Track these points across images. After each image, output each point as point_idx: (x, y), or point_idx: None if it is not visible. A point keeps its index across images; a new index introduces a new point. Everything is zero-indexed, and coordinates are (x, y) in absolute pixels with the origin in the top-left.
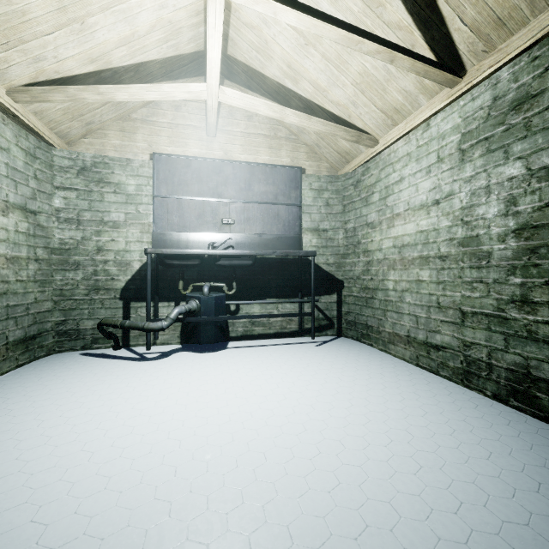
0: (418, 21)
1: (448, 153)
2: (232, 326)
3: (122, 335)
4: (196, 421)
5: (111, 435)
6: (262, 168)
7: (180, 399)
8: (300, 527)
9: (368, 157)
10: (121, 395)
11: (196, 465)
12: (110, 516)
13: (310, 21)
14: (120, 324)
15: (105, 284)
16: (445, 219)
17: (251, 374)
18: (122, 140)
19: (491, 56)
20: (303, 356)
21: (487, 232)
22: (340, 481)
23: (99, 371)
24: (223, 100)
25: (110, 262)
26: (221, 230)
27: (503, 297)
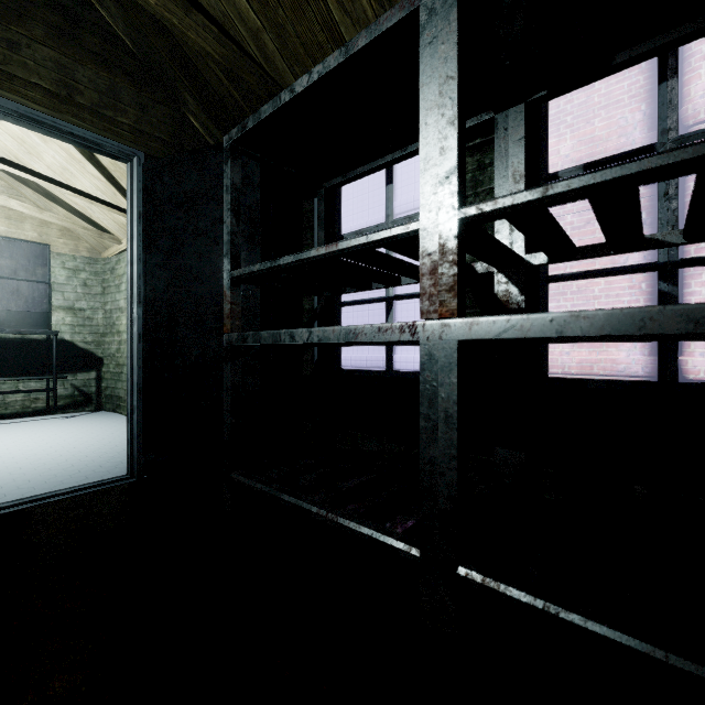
0: (111, 182)
1: None
2: None
3: None
4: None
5: None
6: None
7: None
8: None
9: (118, 251)
10: None
11: None
12: None
13: (5, 167)
14: None
15: None
16: None
17: None
18: None
19: None
20: (35, 427)
21: None
22: None
23: None
24: None
25: None
26: None
27: None
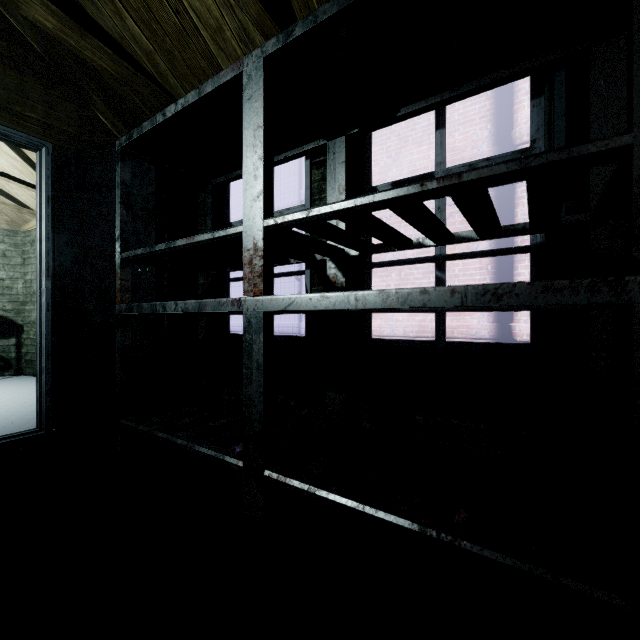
0: (27, 163)
1: None
2: None
3: None
4: None
5: None
6: None
7: None
8: None
9: None
10: None
11: None
12: None
13: None
14: None
15: None
16: None
17: None
18: None
19: None
20: None
21: None
22: None
23: None
24: None
25: None
26: None
27: None
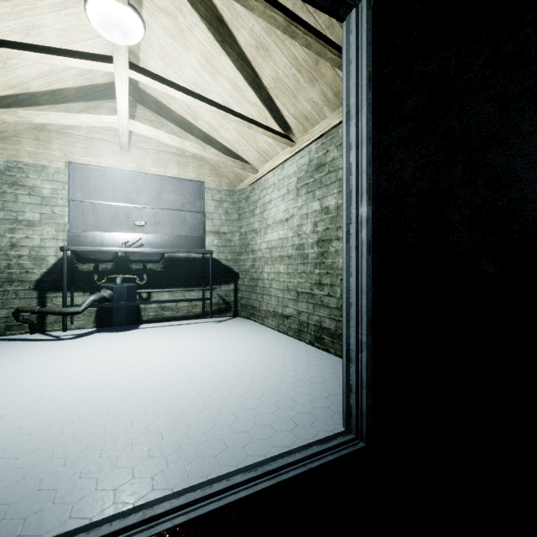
0: (265, 105)
1: (292, 189)
2: (144, 311)
3: (37, 322)
4: (106, 369)
5: (39, 380)
6: (171, 181)
7: (94, 359)
8: (162, 399)
9: (253, 180)
10: (42, 361)
11: (104, 386)
12: (45, 409)
13: (191, 99)
14: (37, 310)
15: (20, 276)
16: (291, 231)
17: (154, 343)
18: (36, 147)
19: (307, 135)
20: (200, 330)
21: (307, 242)
22: (193, 383)
23: (17, 349)
24: (133, 130)
25: (24, 257)
26: (134, 231)
27: (313, 281)
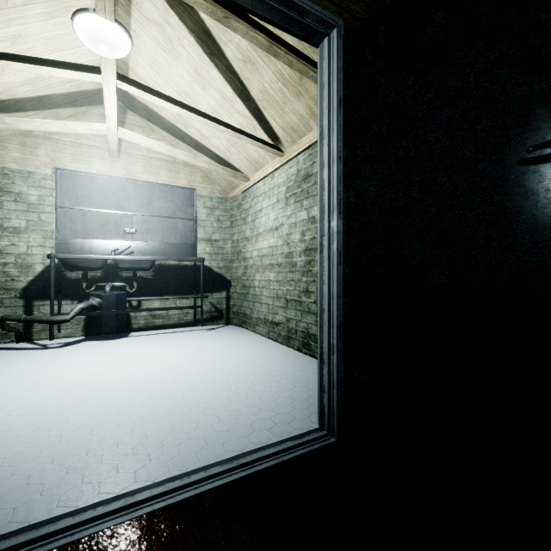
0: (254, 116)
1: (281, 198)
2: (135, 319)
3: (23, 331)
4: (94, 376)
5: (26, 387)
6: (161, 188)
7: (82, 367)
8: (148, 403)
9: (245, 188)
10: (29, 369)
11: (91, 392)
12: (33, 413)
13: (180, 109)
14: (24, 319)
15: (5, 284)
16: (280, 240)
17: (144, 350)
18: (23, 153)
19: (295, 145)
20: (191, 338)
21: (295, 250)
22: (180, 388)
23: (3, 358)
24: (122, 137)
25: (10, 265)
26: (124, 238)
27: (301, 289)
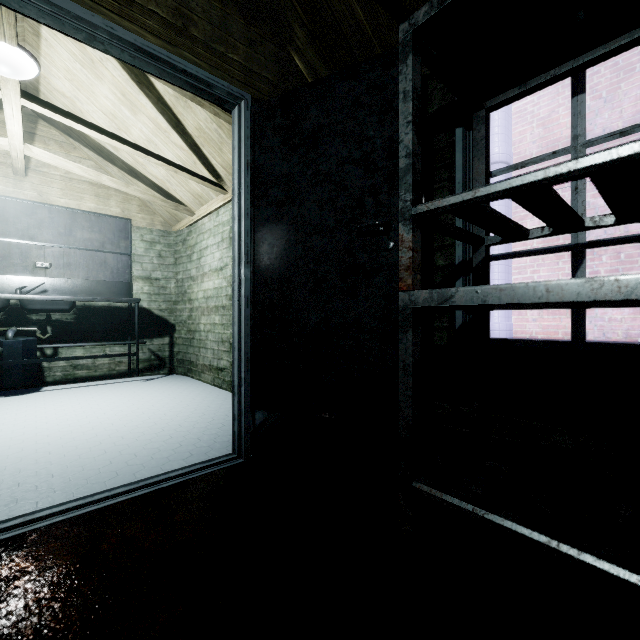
0: (193, 150)
1: (226, 237)
2: (49, 371)
3: None
4: None
5: None
6: (86, 216)
7: None
8: (59, 450)
9: (190, 222)
10: None
11: None
12: None
13: (103, 137)
14: None
15: None
16: (225, 281)
17: (59, 404)
18: None
19: None
20: (122, 389)
21: None
22: (98, 435)
23: None
24: (31, 155)
25: None
26: (34, 273)
27: None
